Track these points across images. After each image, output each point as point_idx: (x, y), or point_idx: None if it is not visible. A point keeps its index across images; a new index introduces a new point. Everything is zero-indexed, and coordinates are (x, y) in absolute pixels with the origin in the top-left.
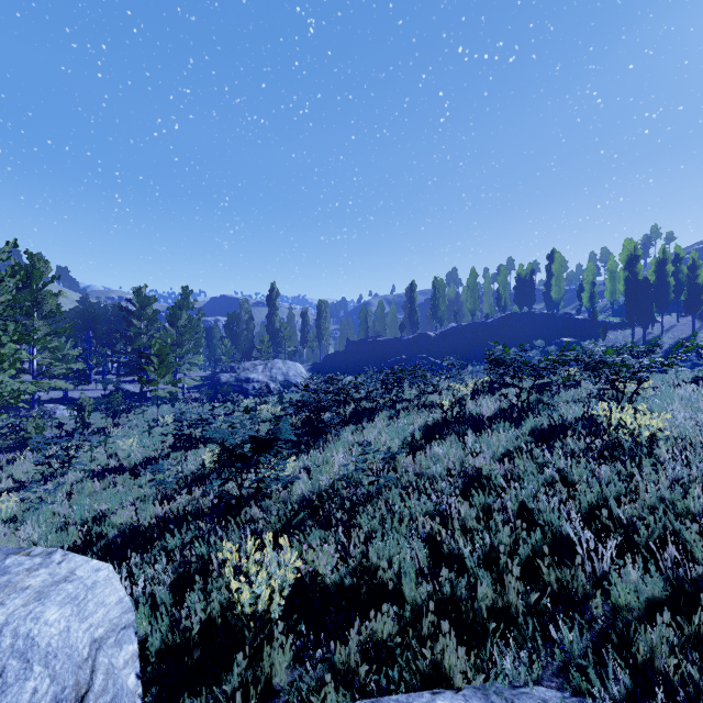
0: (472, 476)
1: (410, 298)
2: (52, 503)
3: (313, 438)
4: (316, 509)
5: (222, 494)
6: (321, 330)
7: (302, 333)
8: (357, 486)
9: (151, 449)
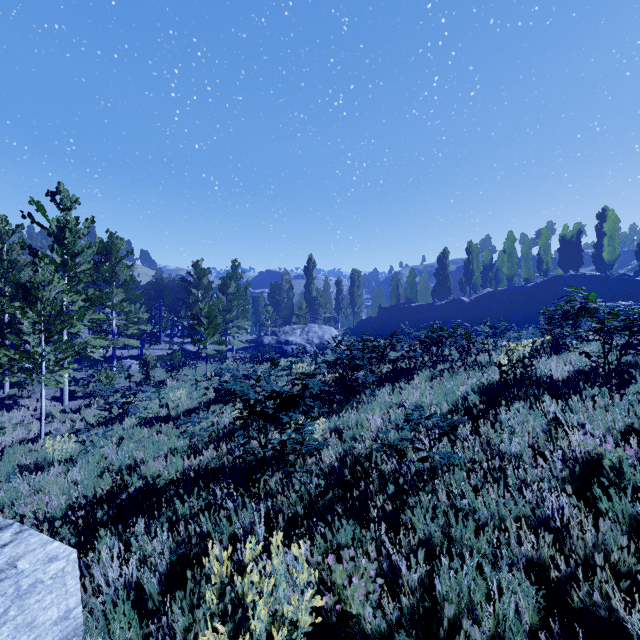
0: (584, 463)
1: (442, 264)
2: (101, 447)
3: (346, 398)
4: (349, 484)
5: (243, 455)
6: (354, 297)
7: (337, 300)
8: (400, 459)
9: (196, 401)
